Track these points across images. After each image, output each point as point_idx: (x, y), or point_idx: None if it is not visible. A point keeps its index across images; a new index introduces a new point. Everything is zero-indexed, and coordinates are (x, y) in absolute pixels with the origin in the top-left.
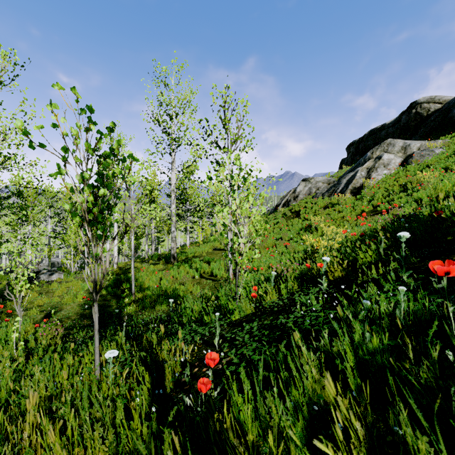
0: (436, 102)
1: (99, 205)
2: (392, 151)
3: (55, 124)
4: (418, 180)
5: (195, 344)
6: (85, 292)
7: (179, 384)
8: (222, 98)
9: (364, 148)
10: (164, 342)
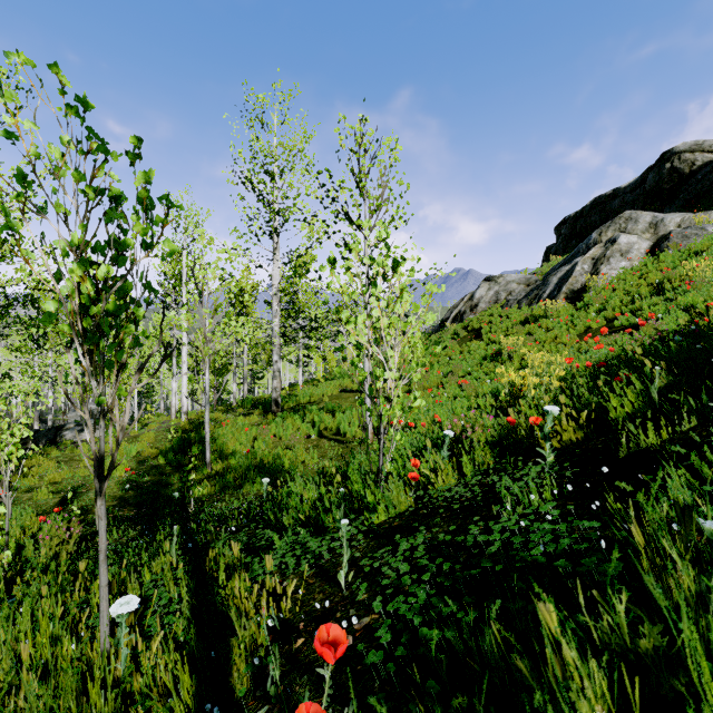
0: (705, 150)
1: (103, 301)
2: (634, 230)
3: (10, 132)
4: (684, 276)
5: (301, 575)
6: (131, 460)
7: (263, 676)
8: (355, 137)
9: (584, 228)
10: None
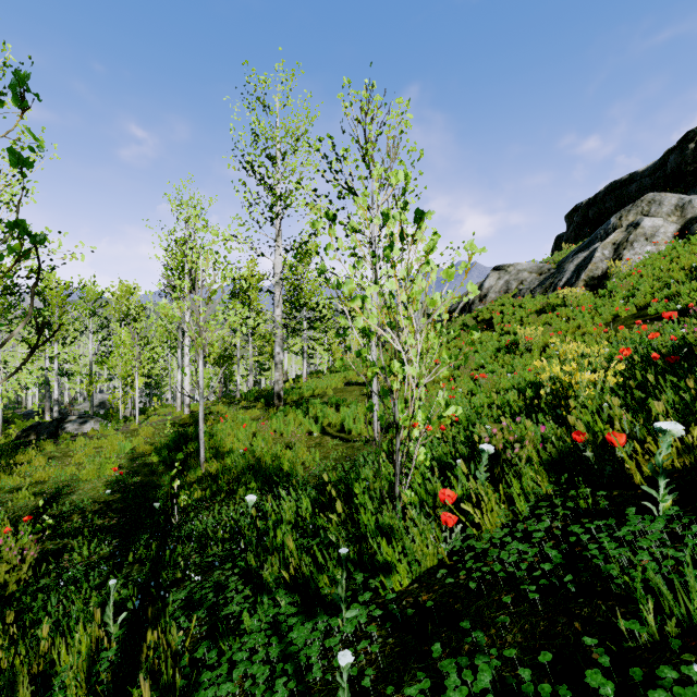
0: None
1: None
2: (658, 213)
3: None
4: None
5: None
6: (124, 457)
7: None
8: (361, 103)
9: (598, 215)
10: None
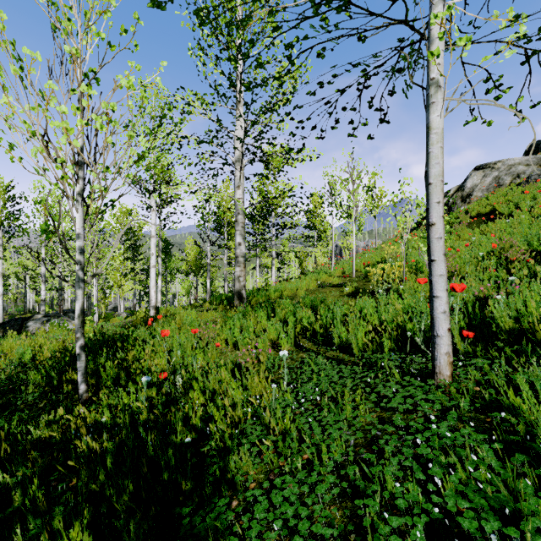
0: None
1: None
2: None
3: None
4: None
5: None
6: (9, 372)
7: None
8: None
9: None
10: None
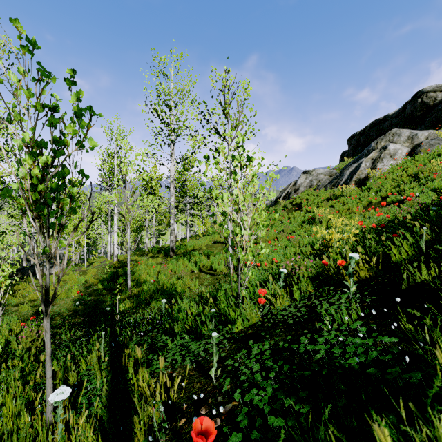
0: None
1: (46, 181)
2: (398, 141)
3: None
4: (431, 169)
5: (185, 368)
6: (81, 286)
7: None
8: (222, 81)
9: (366, 140)
10: (145, 366)
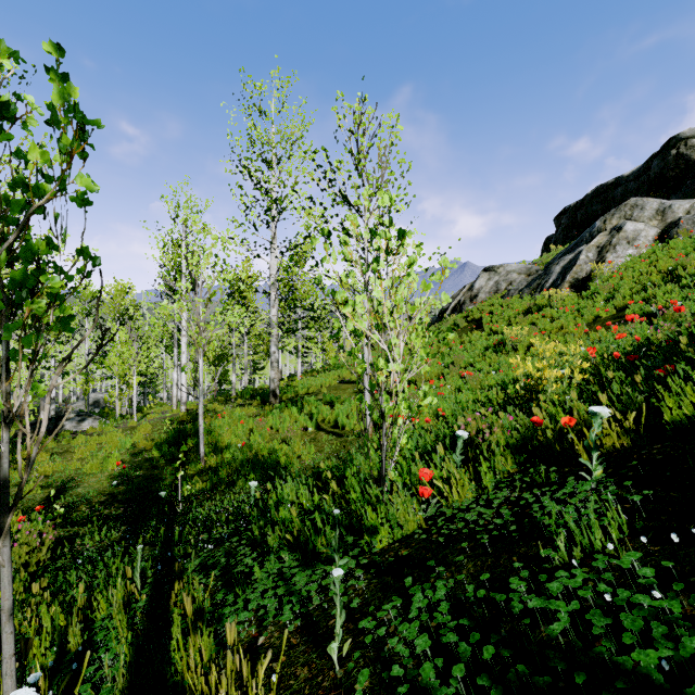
0: None
1: None
2: (640, 217)
3: None
4: None
5: (282, 628)
6: (125, 453)
7: None
8: (354, 116)
9: (585, 218)
10: (205, 623)
